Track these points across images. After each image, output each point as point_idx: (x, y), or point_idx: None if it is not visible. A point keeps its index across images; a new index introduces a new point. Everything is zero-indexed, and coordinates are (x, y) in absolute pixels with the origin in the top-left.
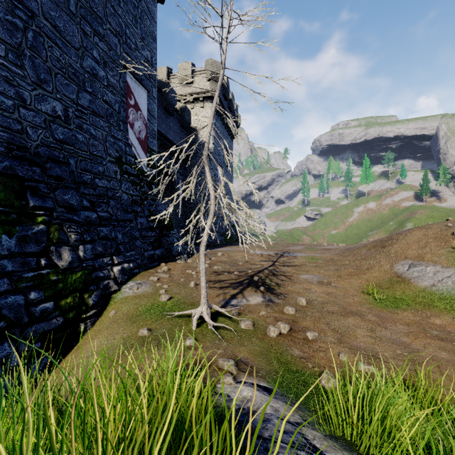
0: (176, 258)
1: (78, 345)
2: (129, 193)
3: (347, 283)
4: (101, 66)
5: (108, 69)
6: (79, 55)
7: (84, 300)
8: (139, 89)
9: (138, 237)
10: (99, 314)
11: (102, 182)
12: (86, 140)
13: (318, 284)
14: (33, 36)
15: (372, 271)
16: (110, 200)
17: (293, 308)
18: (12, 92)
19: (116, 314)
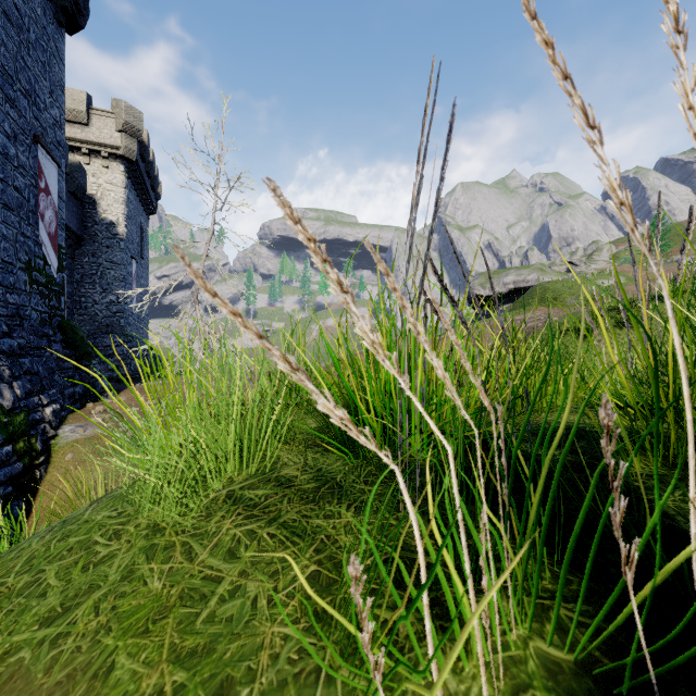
0: (103, 396)
1: (42, 491)
2: (38, 310)
3: None
4: (12, 141)
5: (18, 143)
6: None
7: (32, 445)
8: (50, 165)
9: (56, 370)
10: (45, 462)
11: (13, 297)
12: None
13: None
14: None
15: None
16: (23, 322)
17: None
18: None
19: (76, 457)
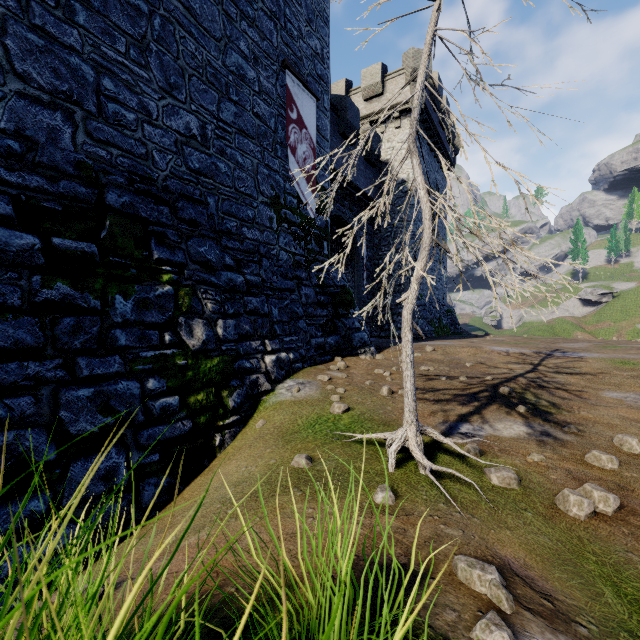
0: (358, 351)
1: (210, 466)
2: (290, 251)
3: None
4: (250, 64)
5: (260, 68)
6: (221, 49)
7: (222, 399)
8: (304, 97)
9: (301, 316)
10: (243, 423)
11: (252, 232)
12: (230, 171)
13: None
14: (161, 24)
15: None
16: (263, 259)
17: (613, 456)
18: (134, 103)
19: (264, 426)
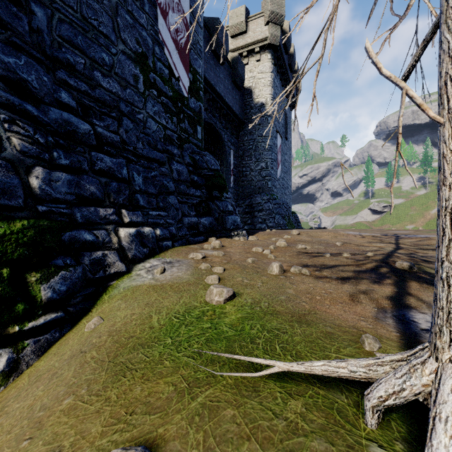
0: (232, 233)
1: None
2: (160, 123)
3: None
4: None
5: None
6: None
7: (28, 287)
8: None
9: (172, 191)
10: (72, 323)
11: (109, 82)
12: None
13: None
14: None
15: None
16: (123, 118)
17: None
18: None
19: (97, 329)
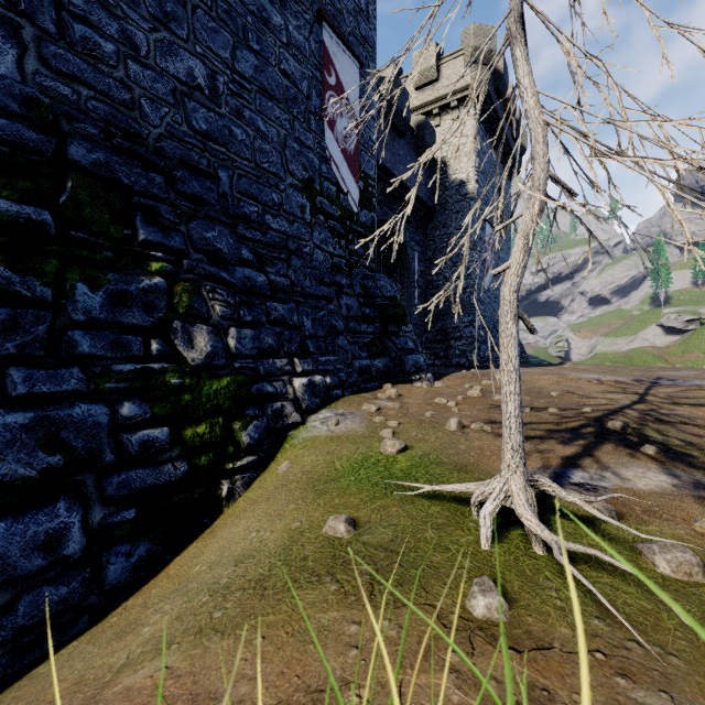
0: (412, 378)
1: (213, 525)
2: (327, 251)
3: None
4: (276, 6)
5: (289, 13)
6: None
7: (234, 434)
8: (345, 59)
9: (341, 331)
10: (263, 466)
11: (278, 222)
12: (249, 140)
13: None
14: None
15: None
16: (292, 257)
17: None
18: (114, 29)
19: (289, 470)
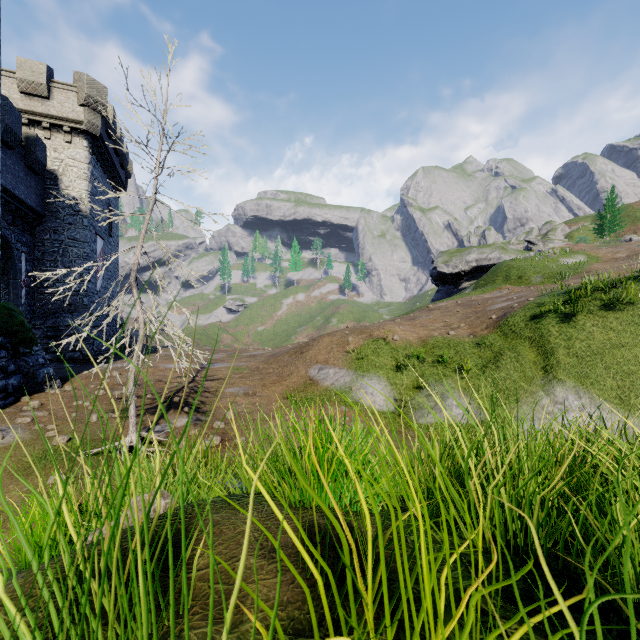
0: (45, 386)
1: None
2: None
3: (271, 391)
4: None
5: None
6: None
7: None
8: None
9: None
10: None
11: None
12: None
13: (245, 396)
14: None
15: (292, 377)
16: None
17: (223, 422)
18: None
19: None
